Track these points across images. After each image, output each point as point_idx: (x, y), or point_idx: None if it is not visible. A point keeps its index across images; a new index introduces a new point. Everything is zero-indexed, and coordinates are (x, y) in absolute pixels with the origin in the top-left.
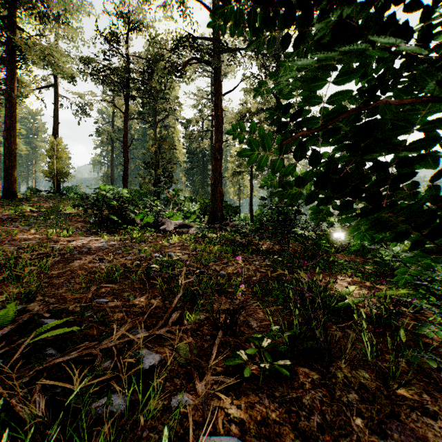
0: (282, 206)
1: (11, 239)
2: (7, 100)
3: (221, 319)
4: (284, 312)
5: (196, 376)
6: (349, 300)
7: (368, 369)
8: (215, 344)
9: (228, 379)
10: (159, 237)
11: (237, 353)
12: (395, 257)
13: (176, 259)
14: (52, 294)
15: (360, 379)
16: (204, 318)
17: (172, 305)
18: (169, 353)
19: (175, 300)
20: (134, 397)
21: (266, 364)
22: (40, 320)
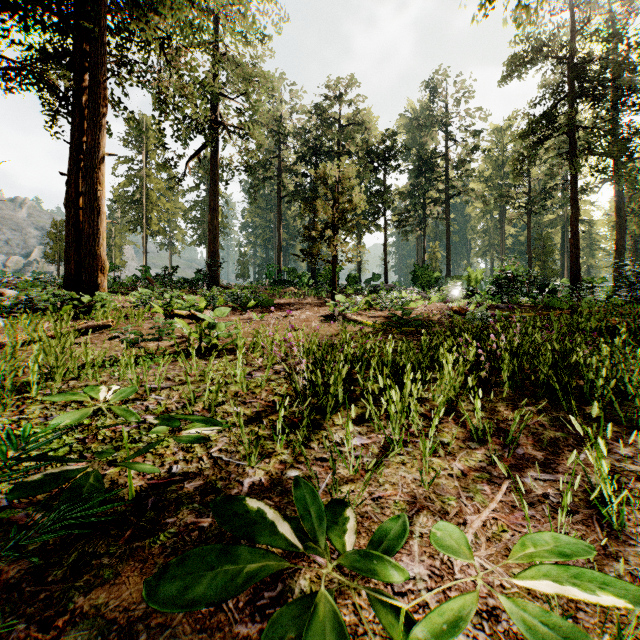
0: None
1: None
2: (447, 228)
3: None
4: None
5: None
6: None
7: None
8: None
9: None
10: None
11: None
12: None
13: None
14: None
15: None
16: None
17: None
18: None
19: None
20: None
21: None
22: None
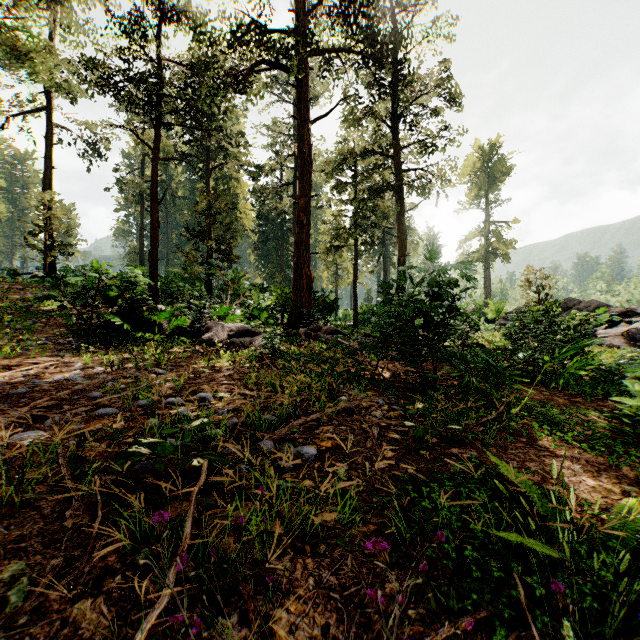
0: (422, 300)
1: None
2: None
3: None
4: None
5: None
6: None
7: None
8: None
9: None
10: (198, 354)
11: None
12: None
13: (198, 426)
14: None
15: None
16: None
17: None
18: None
19: None
20: None
21: None
22: None
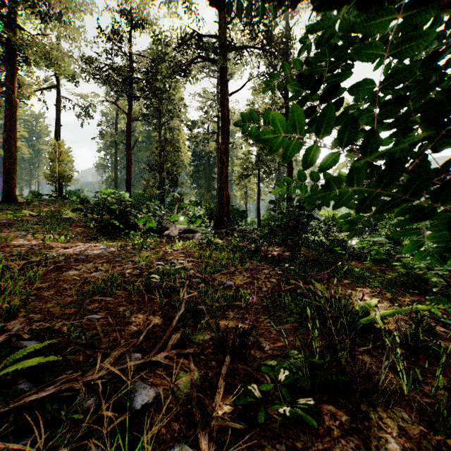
0: (292, 210)
1: (4, 246)
2: (7, 101)
3: (228, 339)
4: (300, 331)
5: (198, 420)
6: (378, 320)
7: (405, 406)
8: (221, 374)
9: (238, 423)
10: (163, 243)
11: (248, 388)
12: (428, 269)
13: (179, 268)
14: (39, 309)
15: (398, 421)
16: (209, 338)
17: (172, 324)
18: (167, 386)
19: (175, 317)
20: (120, 450)
21: (286, 408)
22: (19, 342)
